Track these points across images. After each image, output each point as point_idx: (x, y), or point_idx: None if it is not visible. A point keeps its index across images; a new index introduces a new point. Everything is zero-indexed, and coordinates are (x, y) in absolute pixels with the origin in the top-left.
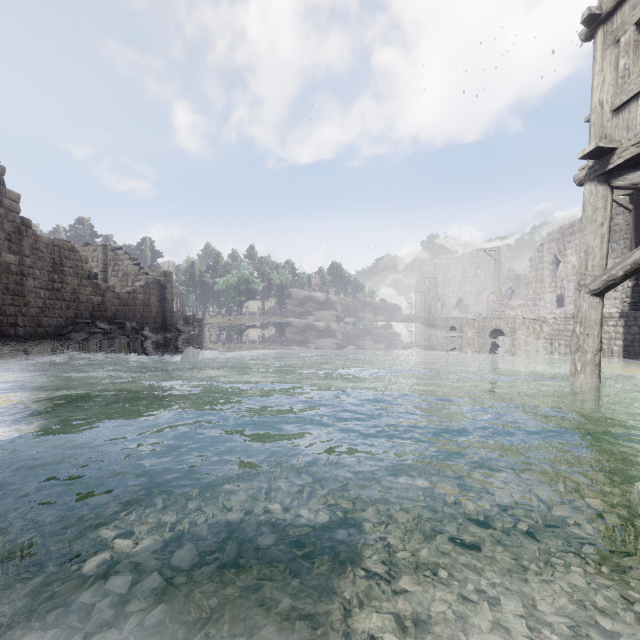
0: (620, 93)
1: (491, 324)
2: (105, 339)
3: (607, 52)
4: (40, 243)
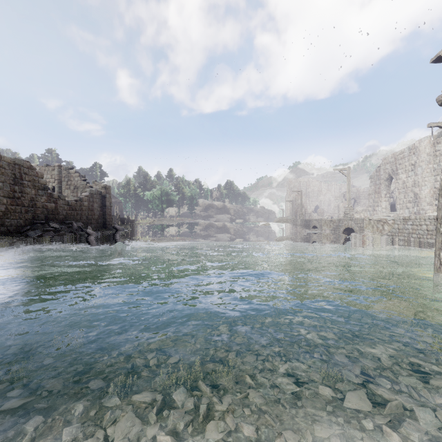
0: None
1: (344, 224)
2: (56, 235)
3: None
4: (3, 162)
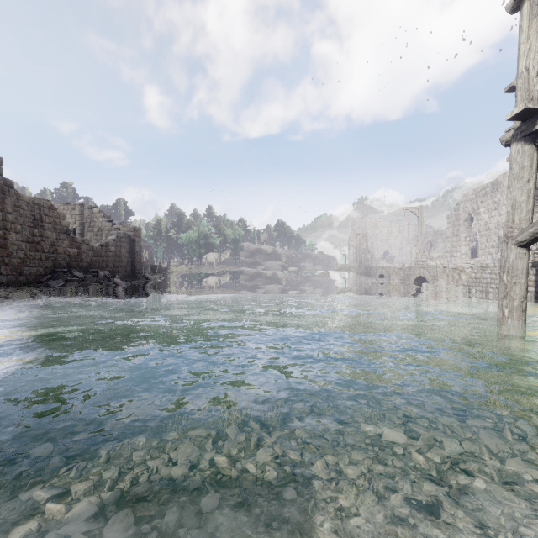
0: None
1: (415, 272)
2: (80, 286)
3: (533, 21)
4: (21, 201)
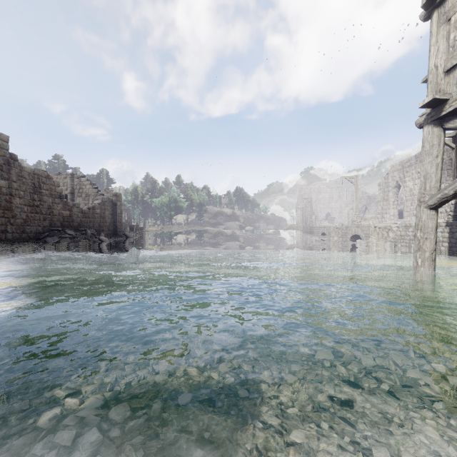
0: (451, 58)
1: (351, 231)
2: (72, 242)
3: (441, 28)
4: (24, 172)
